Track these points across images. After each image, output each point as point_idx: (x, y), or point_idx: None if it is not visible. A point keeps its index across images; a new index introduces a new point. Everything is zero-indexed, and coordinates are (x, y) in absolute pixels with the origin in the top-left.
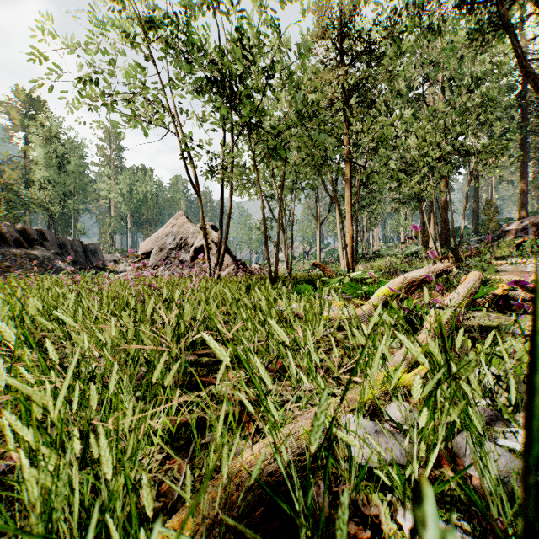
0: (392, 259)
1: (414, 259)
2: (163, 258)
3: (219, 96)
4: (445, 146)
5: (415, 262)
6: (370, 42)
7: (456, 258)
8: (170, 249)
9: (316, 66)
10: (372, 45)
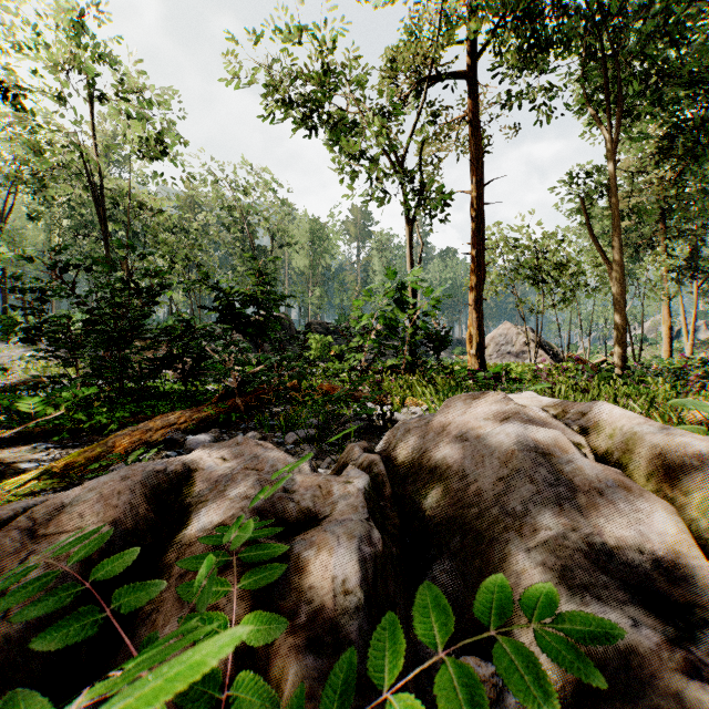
0: None
1: None
2: (496, 350)
3: (535, 286)
4: None
5: None
6: None
7: None
8: (501, 344)
9: (626, 184)
10: None
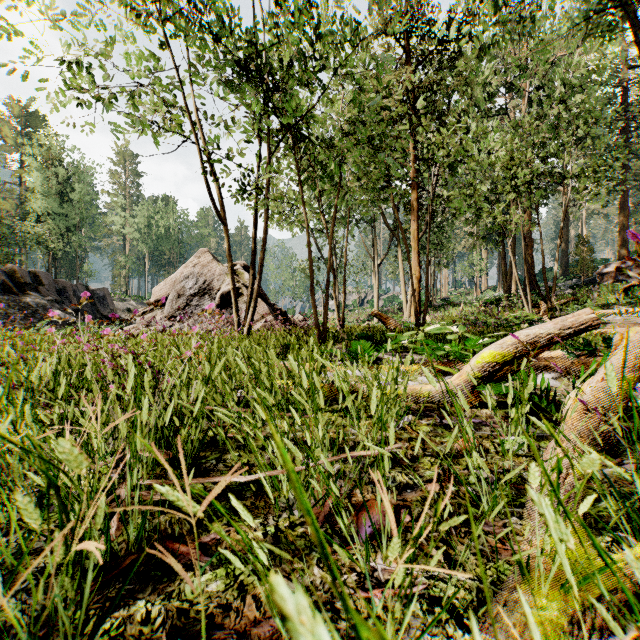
0: (467, 308)
1: (495, 308)
2: (182, 306)
3: (247, 86)
4: (537, 165)
5: (496, 311)
6: (443, 37)
7: (548, 306)
8: (191, 295)
9: None
10: (445, 41)
